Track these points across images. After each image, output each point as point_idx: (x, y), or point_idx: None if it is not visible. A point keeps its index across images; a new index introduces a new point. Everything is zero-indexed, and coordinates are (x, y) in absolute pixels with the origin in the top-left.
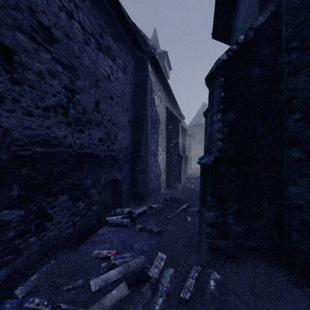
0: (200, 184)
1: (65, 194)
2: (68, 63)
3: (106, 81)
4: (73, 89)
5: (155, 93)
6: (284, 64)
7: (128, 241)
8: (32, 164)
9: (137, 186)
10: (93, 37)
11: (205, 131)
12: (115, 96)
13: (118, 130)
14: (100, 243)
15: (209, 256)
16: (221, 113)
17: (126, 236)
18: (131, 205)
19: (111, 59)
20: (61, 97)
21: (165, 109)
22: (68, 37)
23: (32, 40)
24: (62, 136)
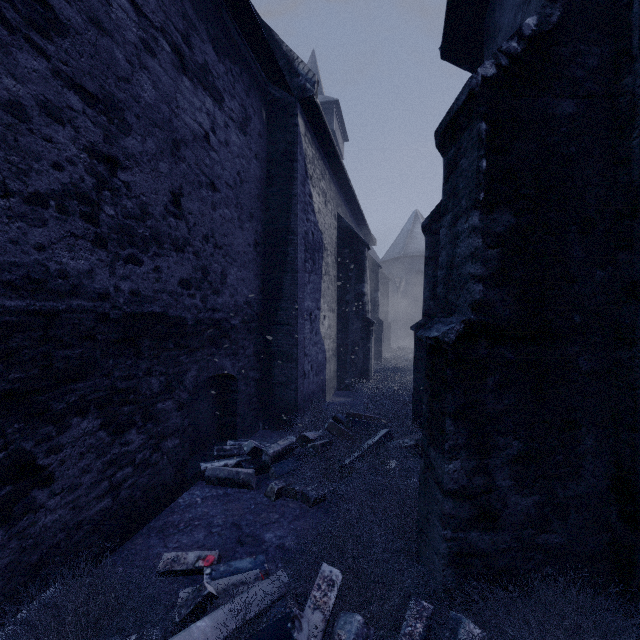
0: (414, 384)
1: (89, 415)
2: (99, 90)
3: (199, 147)
4: (113, 156)
5: (313, 183)
6: (638, 88)
7: (248, 525)
8: None
9: (274, 389)
10: (167, 37)
11: (426, 267)
12: (220, 184)
13: (229, 261)
14: (183, 530)
15: (452, 574)
16: (481, 211)
17: (244, 509)
18: (259, 431)
19: (211, 97)
20: (78, 172)
21: (335, 221)
22: (97, 25)
23: None
24: (82, 270)
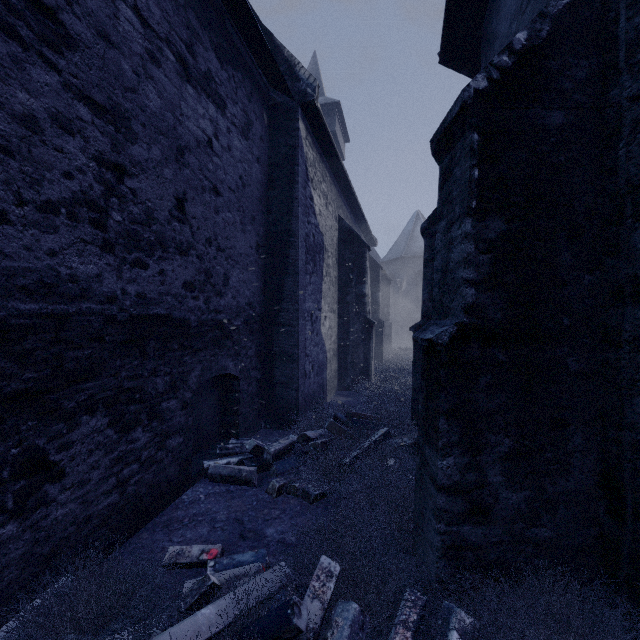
0: (413, 384)
1: (98, 413)
2: (107, 101)
3: (202, 152)
4: (121, 164)
5: (314, 186)
6: (624, 100)
7: (250, 520)
8: (6, 344)
9: (275, 389)
10: (171, 47)
11: (425, 269)
12: (223, 188)
13: (231, 263)
14: (187, 525)
15: (445, 566)
16: (473, 218)
17: (247, 506)
18: (260, 430)
19: (214, 104)
20: (87, 180)
21: (336, 222)
22: (105, 38)
23: (6, 35)
24: (91, 275)
